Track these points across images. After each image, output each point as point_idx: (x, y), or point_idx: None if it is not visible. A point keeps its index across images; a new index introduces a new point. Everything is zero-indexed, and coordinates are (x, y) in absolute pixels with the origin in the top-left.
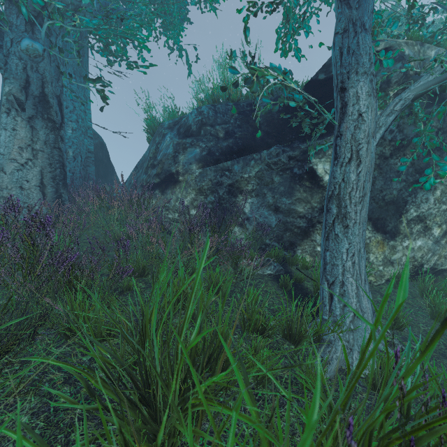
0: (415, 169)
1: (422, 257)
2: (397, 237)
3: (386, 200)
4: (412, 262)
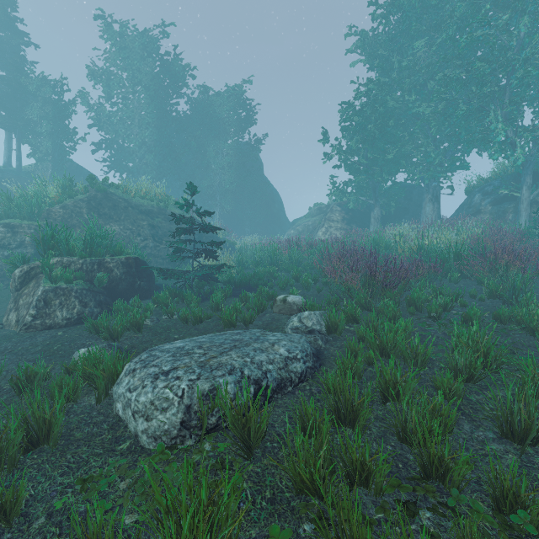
0: None
1: None
2: None
3: None
4: None
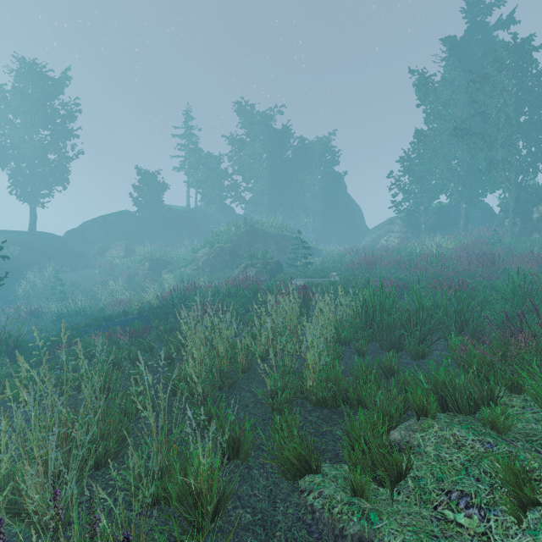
0: None
1: None
2: None
3: None
4: None
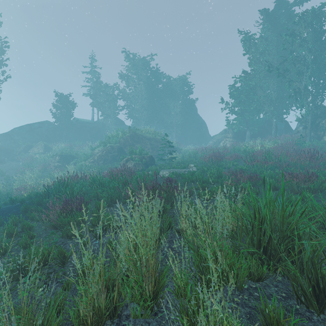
0: None
1: None
2: None
3: None
4: None
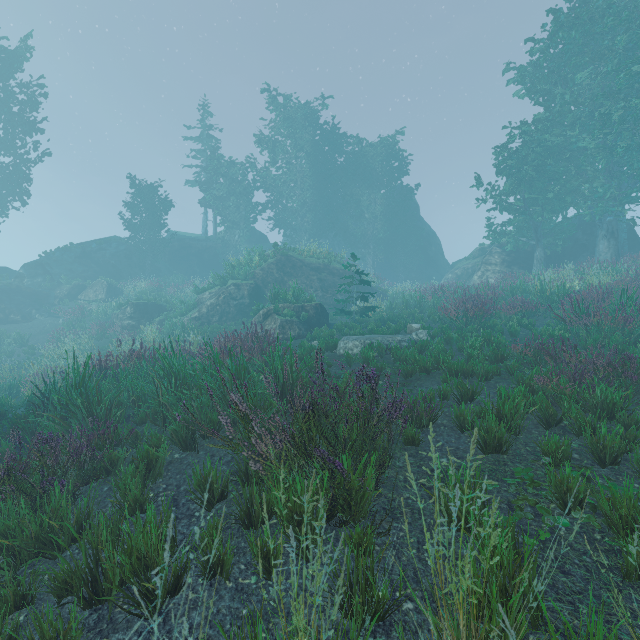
0: None
1: None
2: None
3: None
4: None
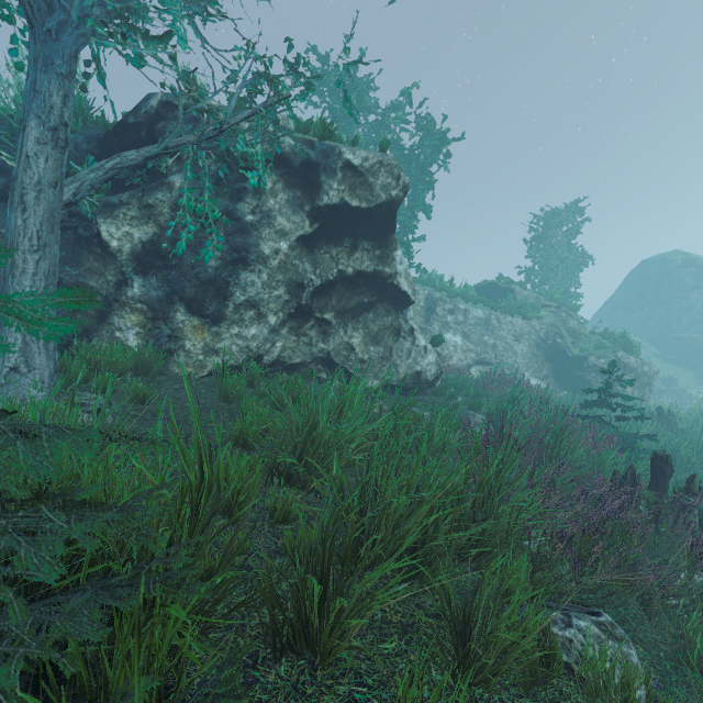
0: (232, 247)
1: (259, 347)
2: (223, 322)
3: (202, 278)
4: (246, 353)
